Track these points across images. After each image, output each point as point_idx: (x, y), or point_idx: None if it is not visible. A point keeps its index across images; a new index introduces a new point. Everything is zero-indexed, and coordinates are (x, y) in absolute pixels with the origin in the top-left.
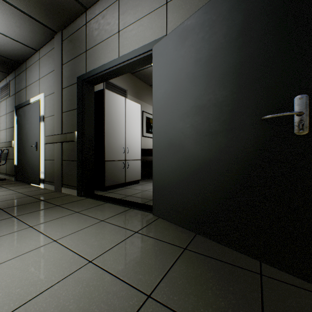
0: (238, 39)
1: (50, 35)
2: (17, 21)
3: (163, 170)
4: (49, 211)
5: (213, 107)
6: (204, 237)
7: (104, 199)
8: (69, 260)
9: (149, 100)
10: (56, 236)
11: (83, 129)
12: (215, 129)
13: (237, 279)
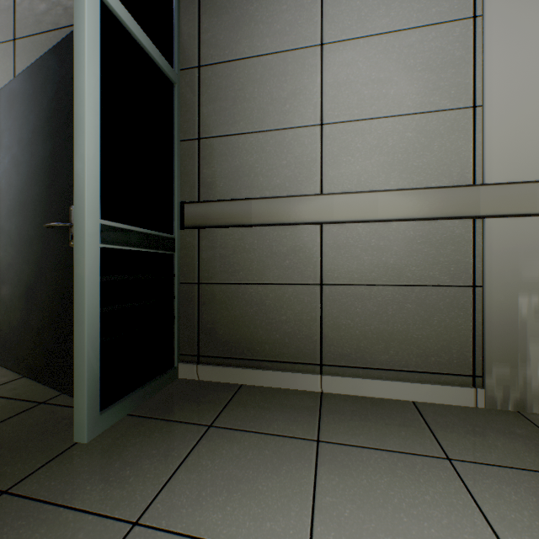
0: (46, 128)
1: None
2: None
3: None
4: None
5: (31, 206)
6: (25, 376)
7: None
8: None
9: None
10: None
11: None
12: (32, 235)
13: (0, 411)
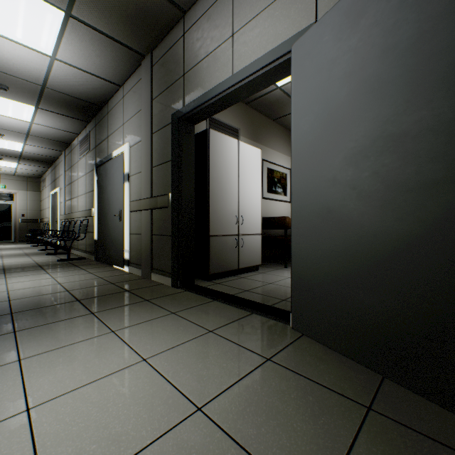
0: None
1: (137, 62)
2: (97, 48)
3: (311, 254)
4: (136, 308)
5: (429, 133)
6: (405, 388)
7: (209, 294)
8: (166, 399)
9: (272, 142)
10: (146, 351)
11: (180, 190)
12: (433, 177)
13: None
